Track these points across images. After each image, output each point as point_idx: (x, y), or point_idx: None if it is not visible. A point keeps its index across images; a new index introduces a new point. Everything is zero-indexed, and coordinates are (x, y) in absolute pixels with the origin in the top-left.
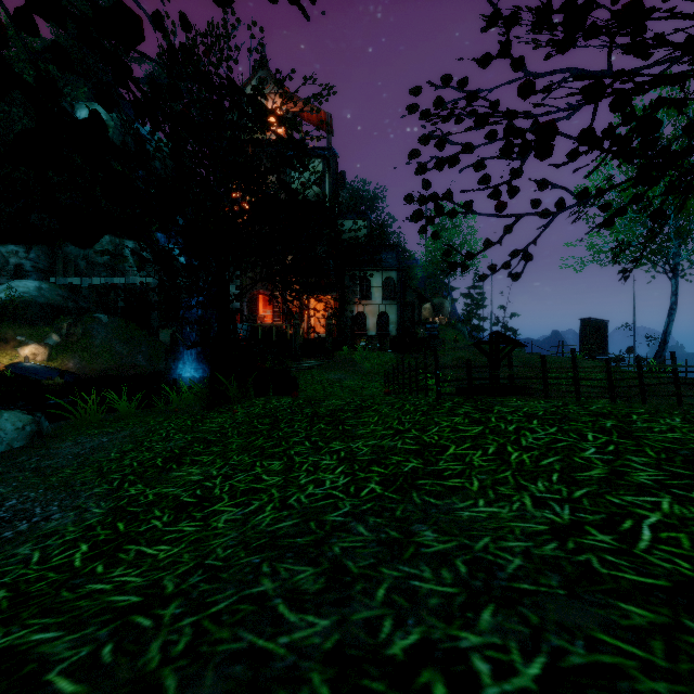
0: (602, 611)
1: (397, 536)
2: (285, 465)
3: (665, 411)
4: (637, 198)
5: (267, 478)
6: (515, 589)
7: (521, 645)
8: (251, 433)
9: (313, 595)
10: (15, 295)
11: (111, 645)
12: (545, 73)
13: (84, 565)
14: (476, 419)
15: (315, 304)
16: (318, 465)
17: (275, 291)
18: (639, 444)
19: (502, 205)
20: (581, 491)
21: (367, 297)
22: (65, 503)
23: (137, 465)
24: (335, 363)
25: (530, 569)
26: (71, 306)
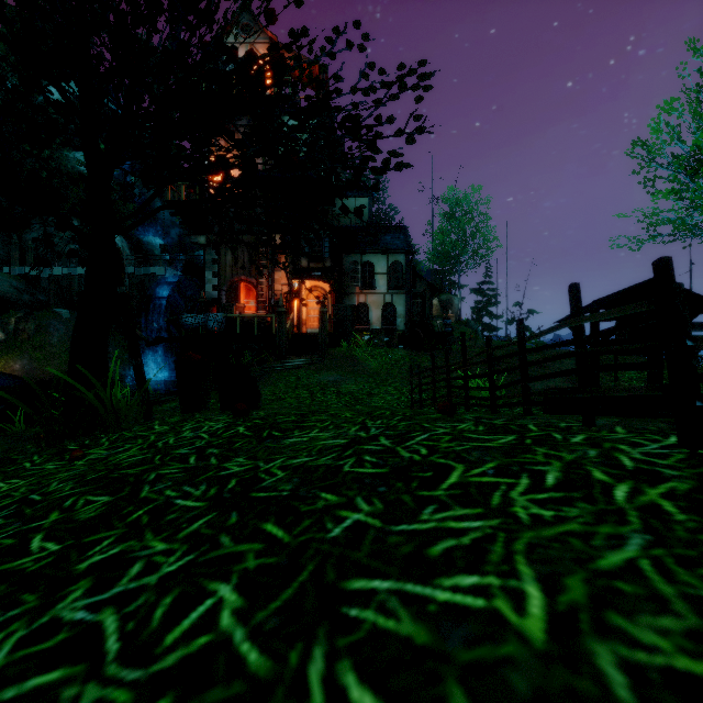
0: None
1: None
2: None
3: None
4: None
5: None
6: None
7: None
8: None
9: None
10: None
11: None
12: None
13: None
14: None
15: (307, 292)
16: None
17: (260, 277)
18: None
19: None
20: None
21: (369, 285)
22: None
23: None
24: (331, 362)
25: None
26: (25, 299)
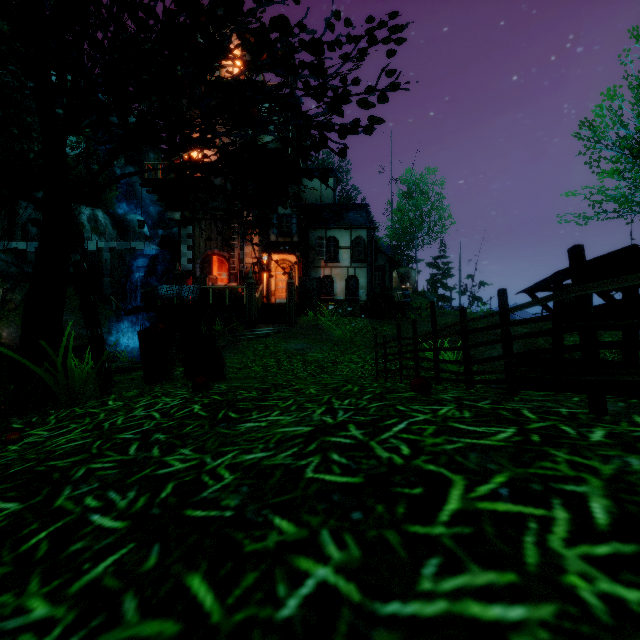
0: None
1: None
2: None
3: None
4: None
5: None
6: None
7: None
8: None
9: None
10: None
11: None
12: None
13: None
14: None
15: (276, 265)
16: None
17: (232, 251)
18: None
19: None
20: None
21: (334, 259)
22: None
23: None
24: (298, 330)
25: None
26: (13, 271)
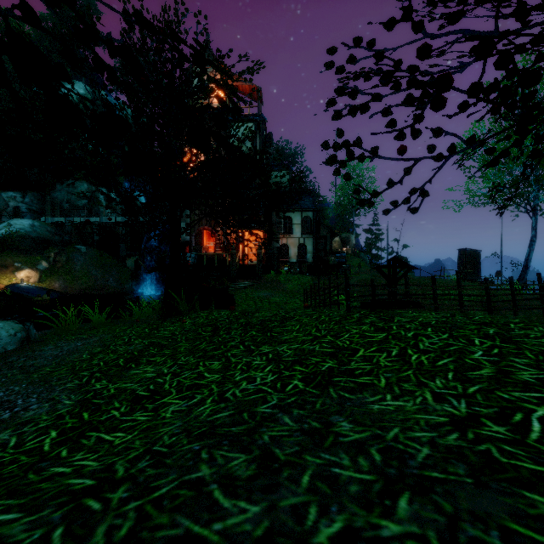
0: (509, 499)
1: (318, 426)
2: (223, 365)
3: (536, 321)
4: (518, 141)
5: (208, 376)
6: (426, 477)
7: (439, 535)
8: (196, 338)
9: (245, 481)
10: (13, 231)
11: (61, 528)
12: (442, 34)
13: (51, 449)
14: (380, 327)
15: (248, 237)
16: (250, 365)
17: (217, 227)
18: (519, 347)
19: (403, 149)
20: (474, 388)
21: (289, 232)
22: (42, 396)
23: (103, 365)
24: (264, 284)
25: (438, 458)
26: (57, 239)
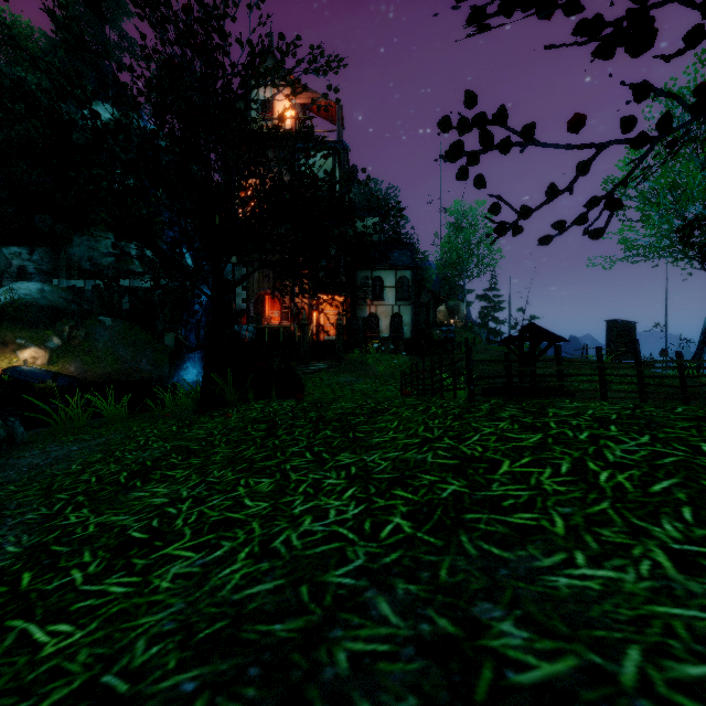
0: None
1: (451, 630)
2: (277, 485)
3: None
4: None
5: (249, 504)
6: None
7: None
8: (241, 441)
9: None
10: (17, 297)
11: None
12: None
13: None
14: (529, 424)
15: (324, 304)
16: (320, 486)
17: (283, 291)
18: None
19: (580, 119)
20: None
21: (379, 298)
22: None
23: (94, 481)
24: (346, 366)
25: None
26: (73, 308)
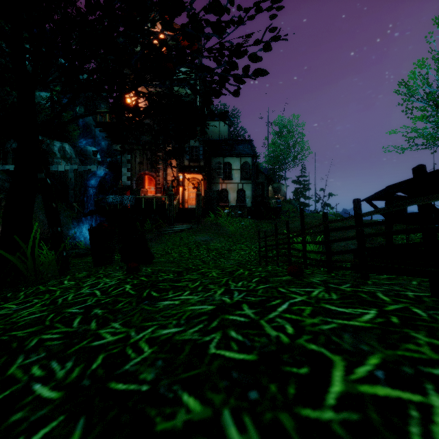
0: None
1: None
2: None
3: None
4: None
5: None
6: None
7: None
8: None
9: None
10: None
11: None
12: None
13: None
14: None
15: (188, 182)
16: None
17: (158, 172)
18: None
19: None
20: None
21: (228, 177)
22: None
23: None
24: (203, 227)
25: None
26: (6, 186)
